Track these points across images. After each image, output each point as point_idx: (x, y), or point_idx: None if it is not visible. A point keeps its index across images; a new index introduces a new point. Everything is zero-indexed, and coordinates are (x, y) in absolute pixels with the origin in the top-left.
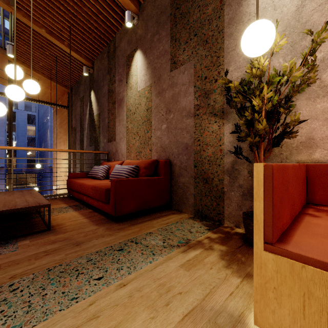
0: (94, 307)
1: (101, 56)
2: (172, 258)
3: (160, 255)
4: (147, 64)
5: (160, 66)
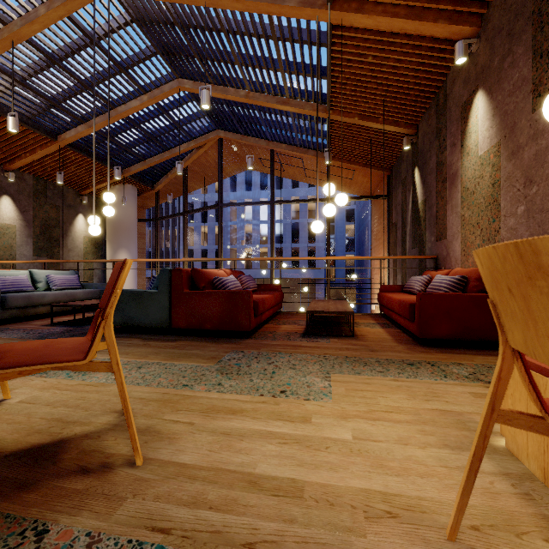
0: (369, 380)
1: (427, 115)
2: (466, 386)
3: (452, 380)
4: (492, 109)
5: (513, 108)
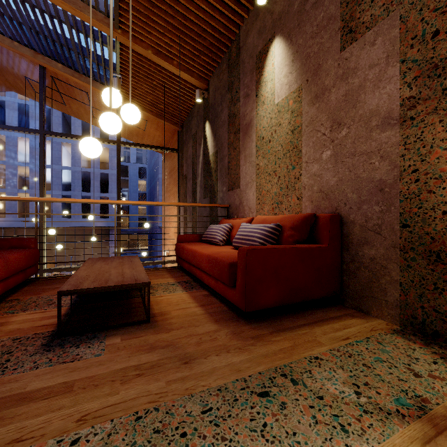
0: None
1: (218, 70)
2: None
3: (362, 439)
4: (292, 54)
5: (318, 49)
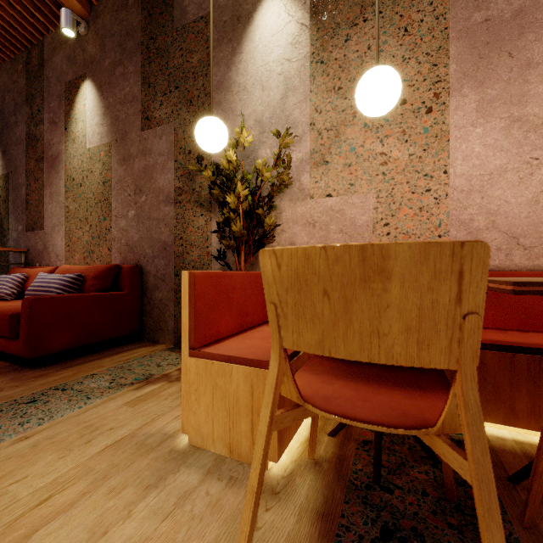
0: None
1: (10, 66)
2: (116, 398)
3: (98, 398)
4: (104, 108)
5: (125, 117)
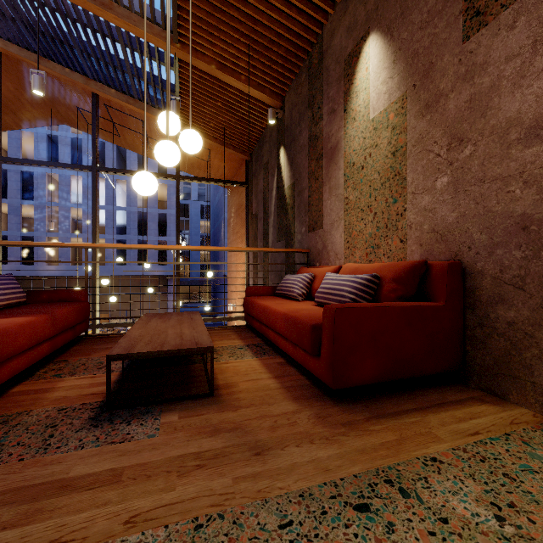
0: None
1: (296, 82)
2: None
3: None
4: (393, 53)
5: (429, 43)
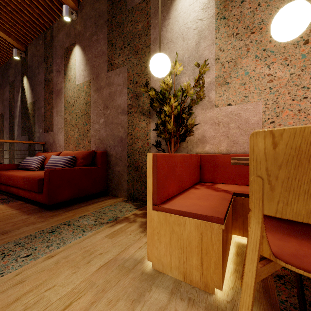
0: (20, 276)
1: (36, 42)
2: (100, 232)
3: (89, 231)
4: (86, 60)
5: (98, 65)
